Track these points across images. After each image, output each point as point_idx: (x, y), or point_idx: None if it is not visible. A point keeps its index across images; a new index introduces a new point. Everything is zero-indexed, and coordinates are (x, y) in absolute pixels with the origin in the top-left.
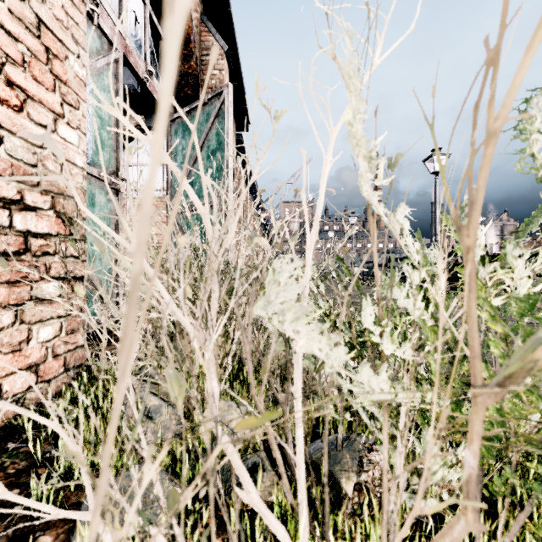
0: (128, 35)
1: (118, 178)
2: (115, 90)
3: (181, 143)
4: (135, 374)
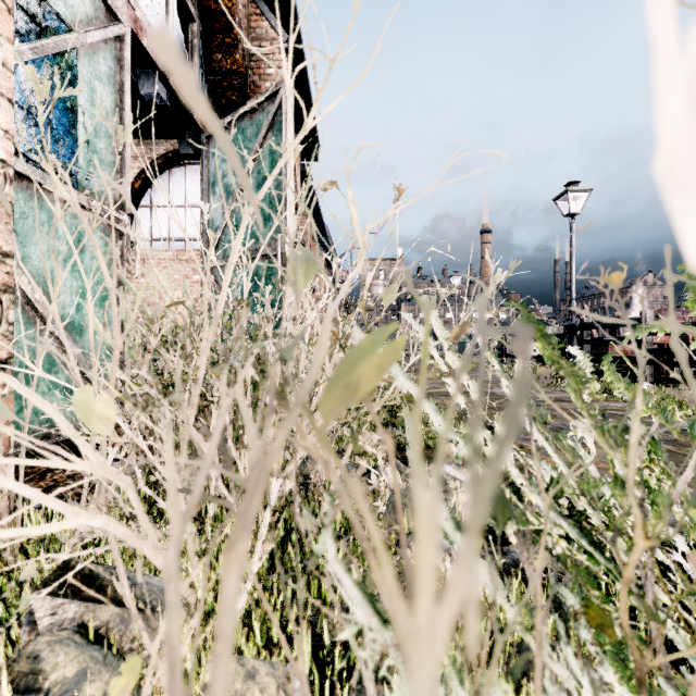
0: (140, 5)
1: (122, 211)
2: (119, 82)
3: (221, 168)
4: (46, 582)
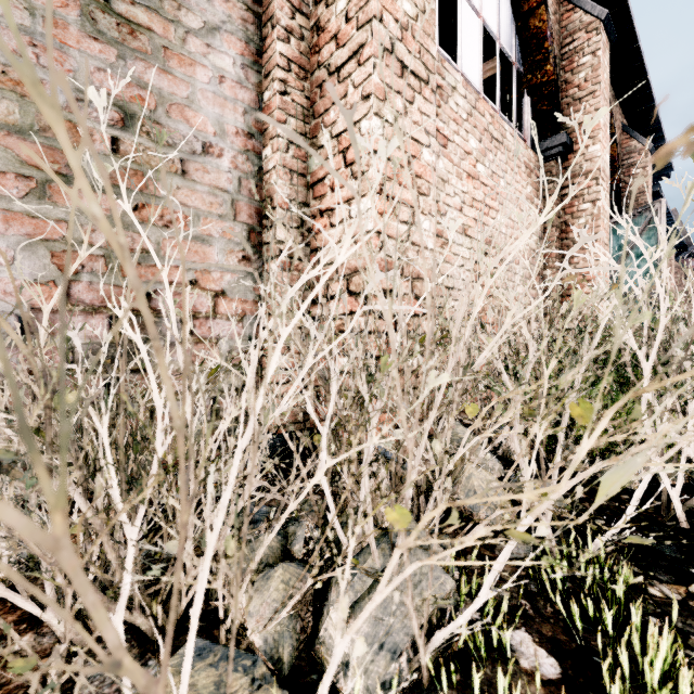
0: None
1: None
2: None
3: None
4: None
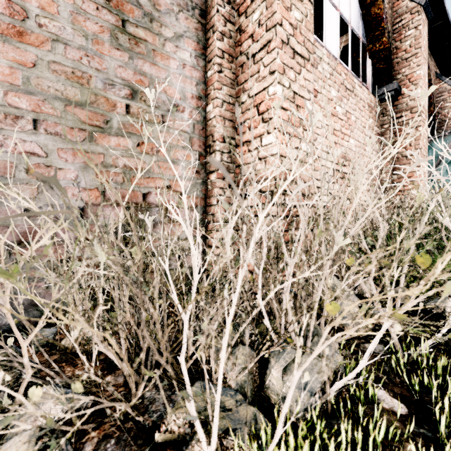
0: None
1: None
2: None
3: None
4: None
